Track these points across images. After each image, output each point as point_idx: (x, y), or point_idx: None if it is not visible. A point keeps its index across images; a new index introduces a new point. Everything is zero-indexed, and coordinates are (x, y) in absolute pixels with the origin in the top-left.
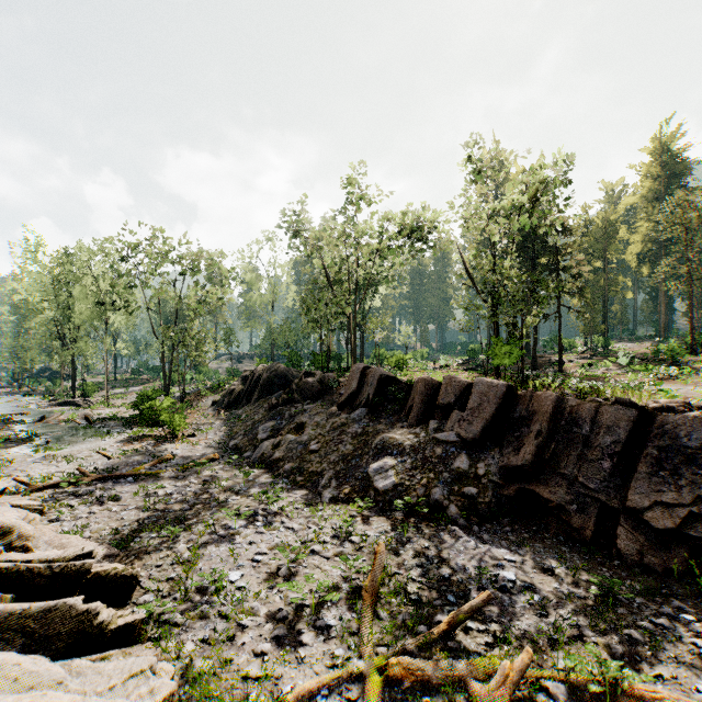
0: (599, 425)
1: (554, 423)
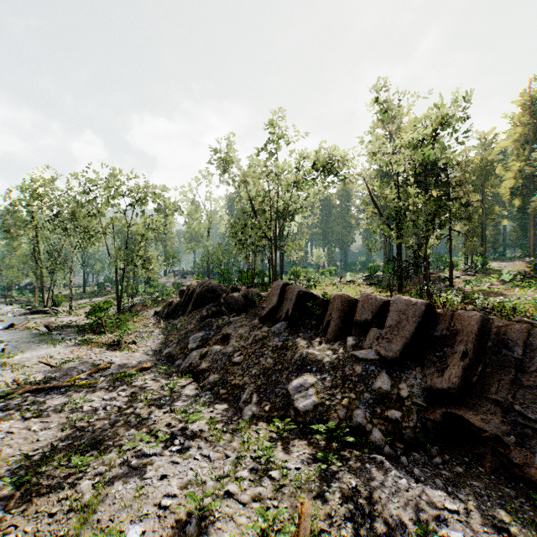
0: (532, 347)
1: (480, 344)
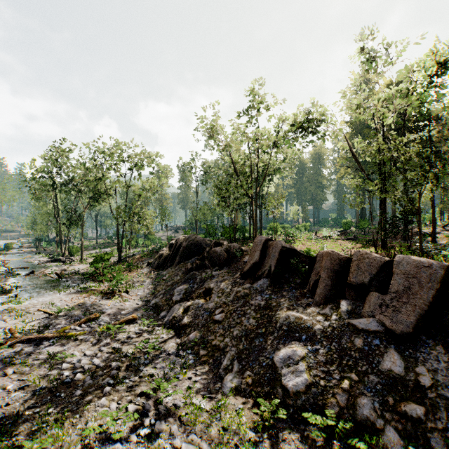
0: None
1: None
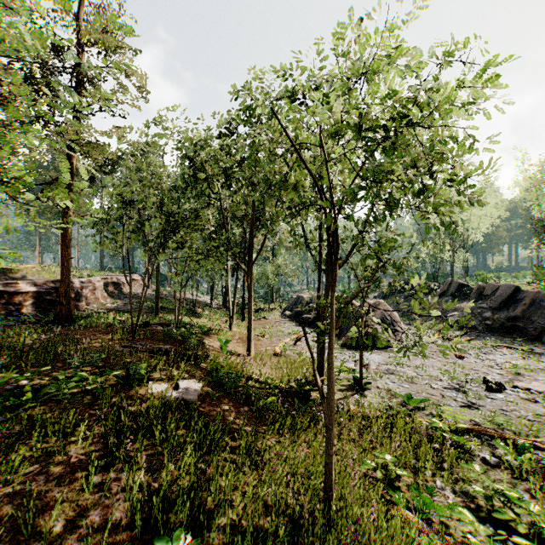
0: None
1: (532, 301)
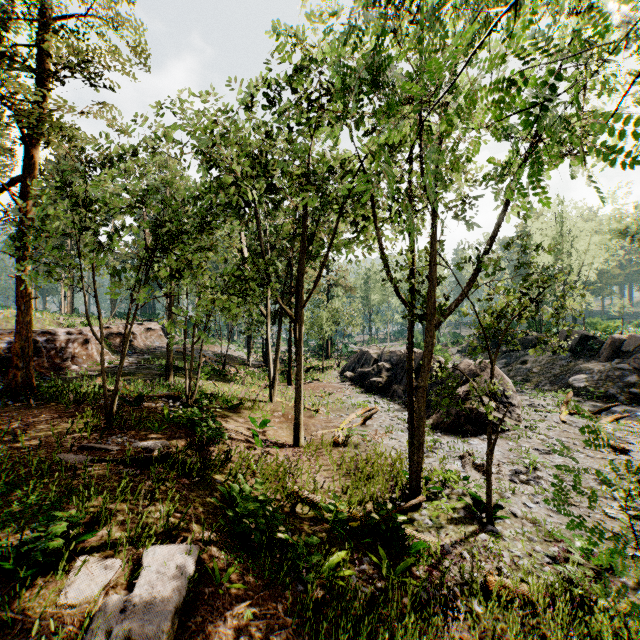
0: None
1: None
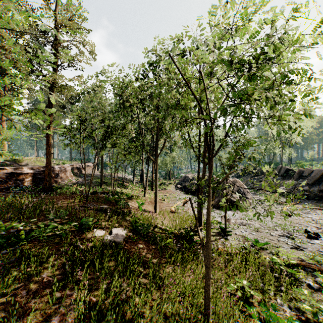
0: None
1: None
